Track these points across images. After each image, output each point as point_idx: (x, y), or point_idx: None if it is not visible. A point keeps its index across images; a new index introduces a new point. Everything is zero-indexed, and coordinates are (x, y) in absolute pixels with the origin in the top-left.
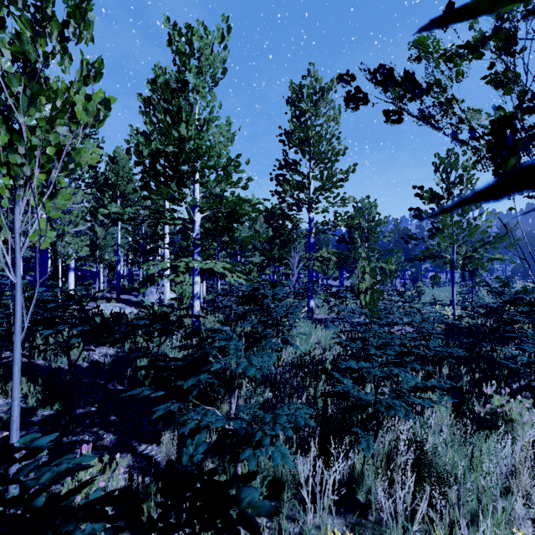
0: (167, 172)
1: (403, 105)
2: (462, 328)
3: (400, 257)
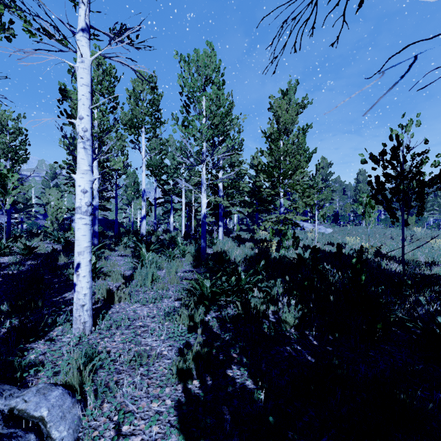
0: None
1: None
2: None
3: None
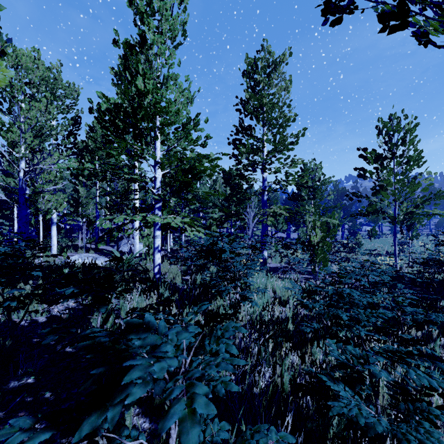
0: (127, 128)
1: (406, 5)
2: (420, 282)
3: (340, 213)
